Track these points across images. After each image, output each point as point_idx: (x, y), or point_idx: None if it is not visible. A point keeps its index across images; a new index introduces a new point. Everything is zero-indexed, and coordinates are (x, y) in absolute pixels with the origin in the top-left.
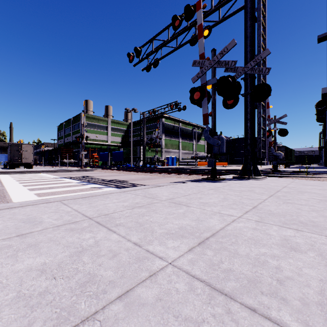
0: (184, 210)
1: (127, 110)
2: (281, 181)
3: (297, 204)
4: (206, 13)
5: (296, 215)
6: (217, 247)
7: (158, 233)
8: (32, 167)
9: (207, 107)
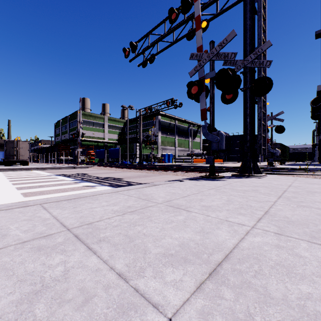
0: (184, 217)
1: (123, 107)
2: (283, 179)
3: (314, 208)
4: (204, 5)
5: (320, 224)
6: (236, 281)
7: (153, 254)
8: (28, 164)
9: (205, 102)
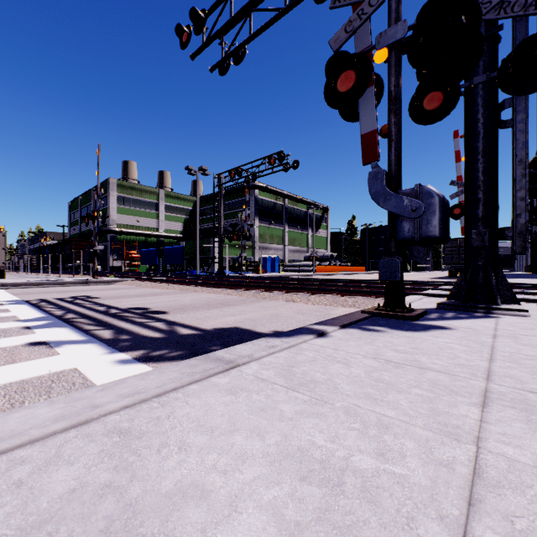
0: None
1: (189, 170)
2: None
3: None
4: None
5: None
6: None
7: None
8: (4, 276)
9: (375, 113)
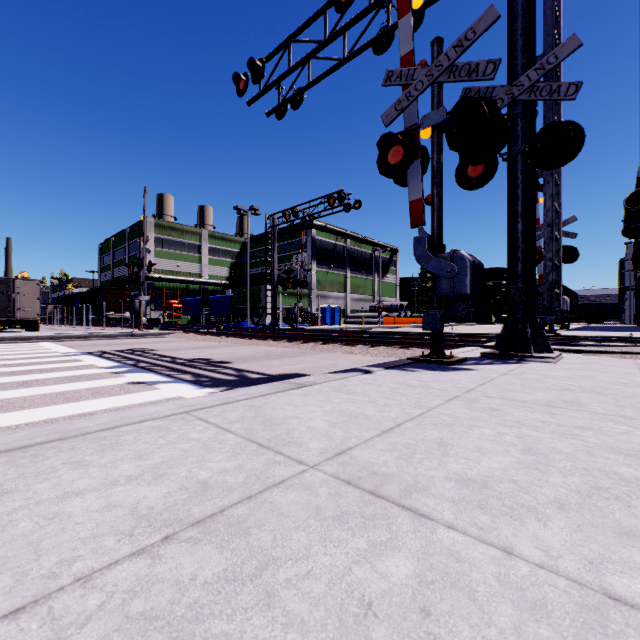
0: (413, 566)
1: (239, 210)
2: (609, 366)
3: None
4: None
5: None
6: None
7: None
8: (38, 329)
9: (421, 183)
